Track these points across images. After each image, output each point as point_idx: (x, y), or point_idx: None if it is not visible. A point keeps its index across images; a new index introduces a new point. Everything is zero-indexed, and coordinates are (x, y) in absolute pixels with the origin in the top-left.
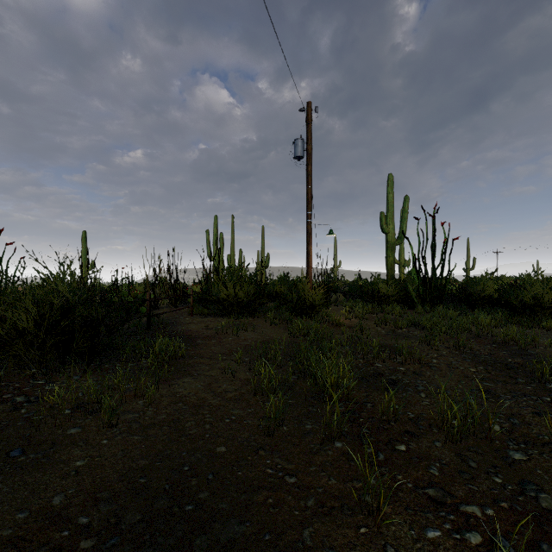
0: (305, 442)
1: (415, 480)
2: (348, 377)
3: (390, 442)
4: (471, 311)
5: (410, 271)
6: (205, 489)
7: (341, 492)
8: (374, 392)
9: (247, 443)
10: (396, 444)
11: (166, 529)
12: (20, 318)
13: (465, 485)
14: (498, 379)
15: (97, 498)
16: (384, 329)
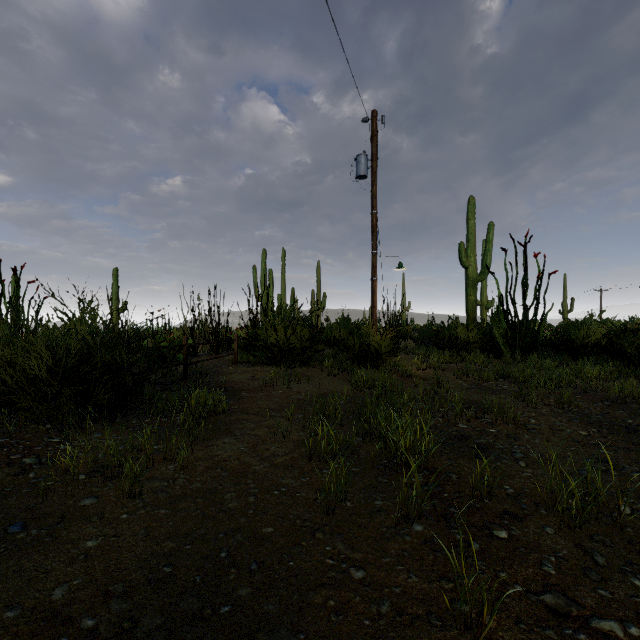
0: (375, 524)
1: (524, 581)
2: (427, 440)
3: (485, 526)
4: (571, 361)
5: (495, 312)
6: (247, 584)
7: (426, 595)
8: (460, 460)
9: (301, 523)
10: (494, 529)
11: (194, 639)
12: (31, 364)
13: (594, 589)
14: (618, 445)
15: (108, 593)
16: (466, 382)
